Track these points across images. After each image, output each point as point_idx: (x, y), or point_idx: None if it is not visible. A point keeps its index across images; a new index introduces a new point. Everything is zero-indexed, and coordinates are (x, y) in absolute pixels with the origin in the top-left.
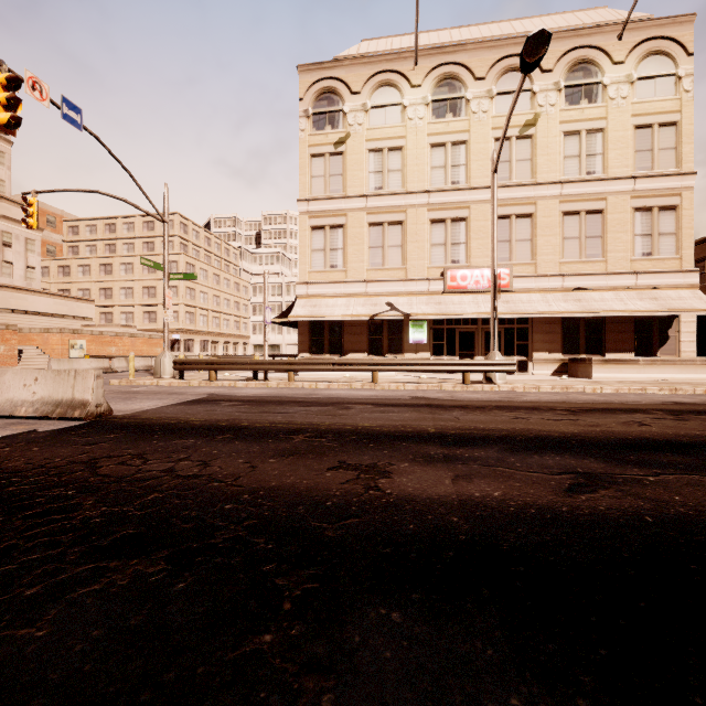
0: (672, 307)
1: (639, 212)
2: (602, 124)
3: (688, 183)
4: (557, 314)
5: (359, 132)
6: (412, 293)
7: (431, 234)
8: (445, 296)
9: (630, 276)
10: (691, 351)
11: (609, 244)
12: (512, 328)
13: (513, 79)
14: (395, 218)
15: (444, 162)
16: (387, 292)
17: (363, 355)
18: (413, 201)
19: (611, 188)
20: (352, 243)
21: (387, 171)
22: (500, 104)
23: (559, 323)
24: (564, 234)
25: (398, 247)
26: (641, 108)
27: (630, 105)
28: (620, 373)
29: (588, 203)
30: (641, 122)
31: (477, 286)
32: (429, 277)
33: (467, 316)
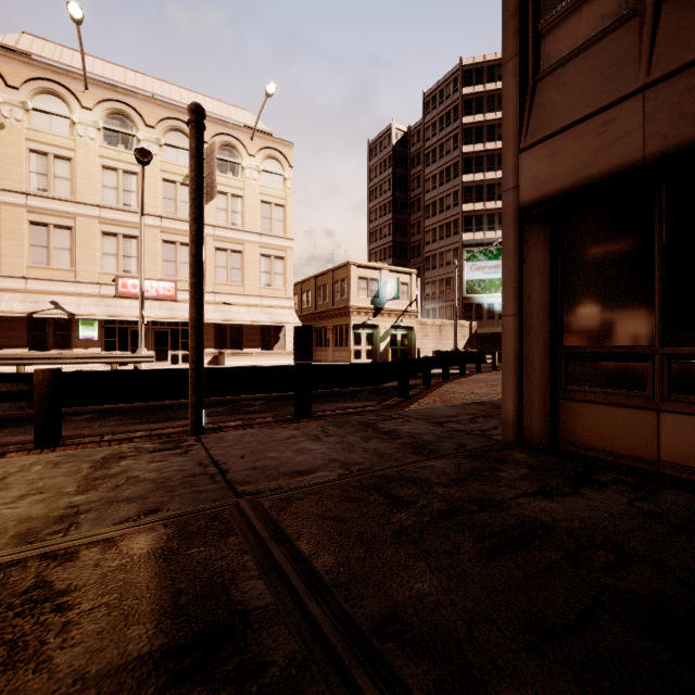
0: (277, 320)
1: (264, 257)
2: (242, 193)
3: (290, 245)
4: (206, 321)
5: (17, 128)
6: (82, 295)
7: (103, 244)
8: (116, 299)
9: (258, 298)
10: (291, 347)
11: (246, 275)
12: (178, 329)
13: (178, 138)
14: (63, 223)
15: (116, 185)
16: (53, 291)
17: (22, 351)
18: (83, 211)
19: (247, 237)
20: (8, 237)
21: (54, 176)
22: (167, 153)
23: (213, 327)
24: (216, 263)
25: (67, 250)
26: (265, 190)
27: (259, 186)
28: (243, 361)
29: (233, 245)
30: (265, 199)
31: (147, 294)
32: (101, 282)
33: (133, 318)
